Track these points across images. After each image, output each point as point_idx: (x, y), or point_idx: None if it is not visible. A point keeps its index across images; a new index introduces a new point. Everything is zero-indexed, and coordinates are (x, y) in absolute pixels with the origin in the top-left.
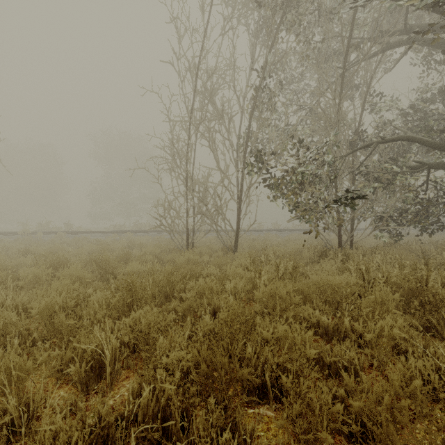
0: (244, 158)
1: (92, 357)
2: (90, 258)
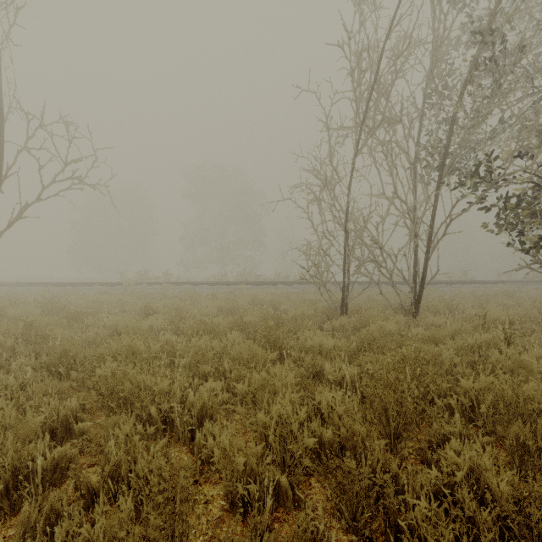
0: (440, 177)
1: None
2: (235, 321)
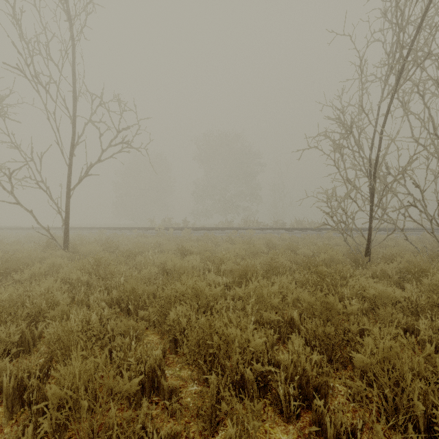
0: None
1: None
2: (271, 264)
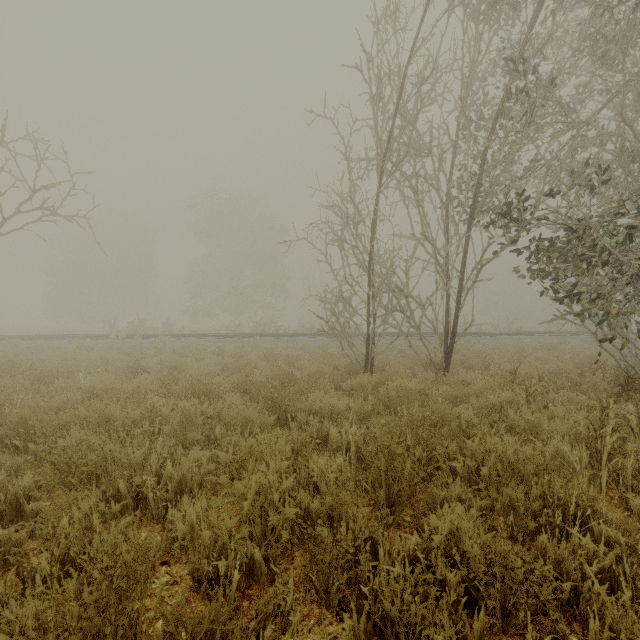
0: (470, 218)
1: None
2: (238, 381)
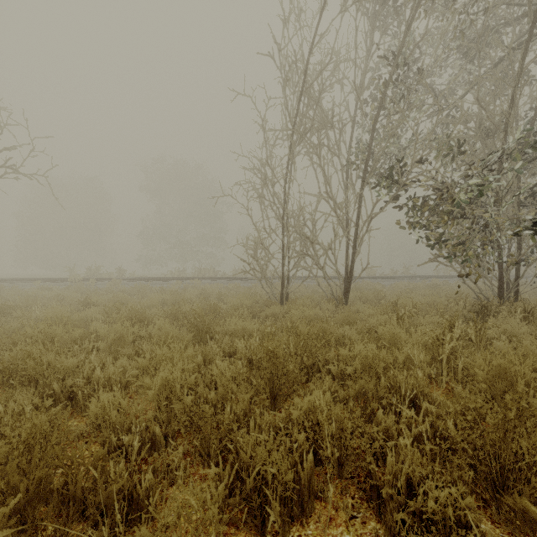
0: (363, 180)
1: (284, 486)
2: (171, 311)
